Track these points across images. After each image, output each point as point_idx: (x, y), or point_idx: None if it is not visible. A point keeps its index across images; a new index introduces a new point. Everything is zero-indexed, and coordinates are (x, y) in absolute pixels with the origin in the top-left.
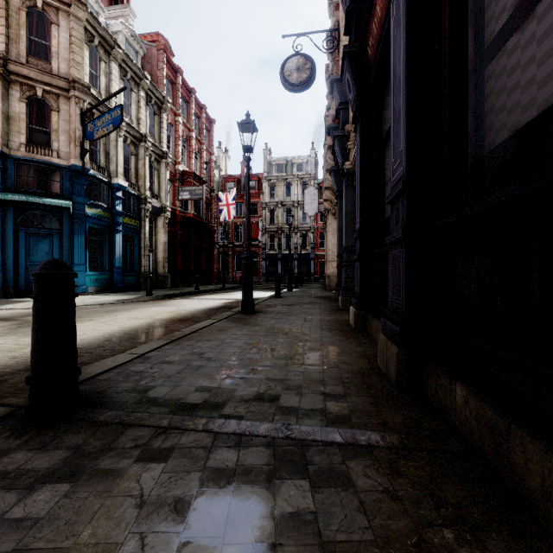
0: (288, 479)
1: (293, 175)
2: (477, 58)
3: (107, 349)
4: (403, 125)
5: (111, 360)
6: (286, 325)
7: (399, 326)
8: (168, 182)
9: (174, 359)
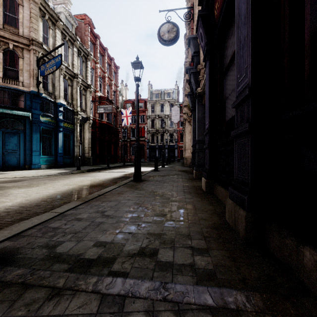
0: None
1: (165, 100)
2: None
3: (41, 207)
4: (249, 47)
5: (37, 218)
6: (161, 189)
7: (246, 195)
8: (91, 102)
9: (83, 217)
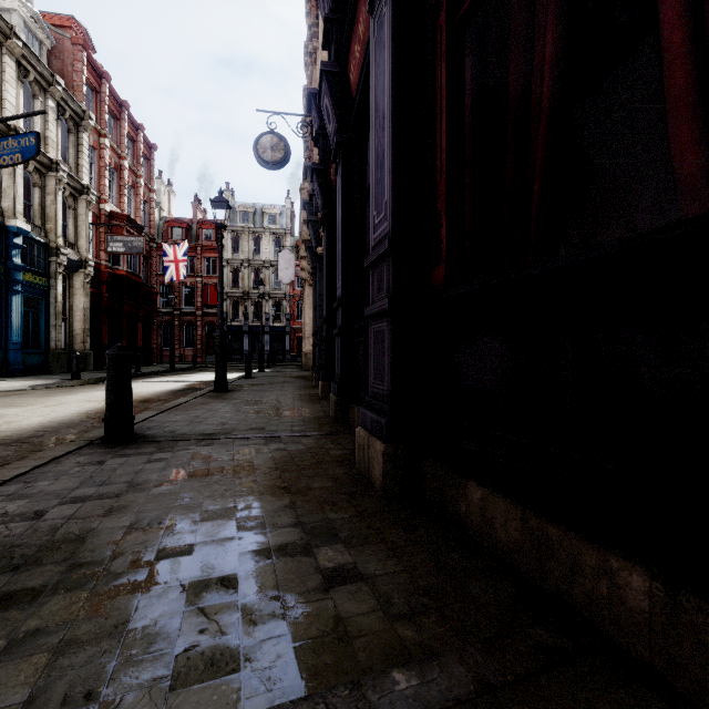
0: (274, 444)
1: (263, 228)
2: None
3: (94, 422)
4: (340, 265)
5: None
6: (263, 398)
7: (337, 385)
8: (90, 227)
9: (177, 420)
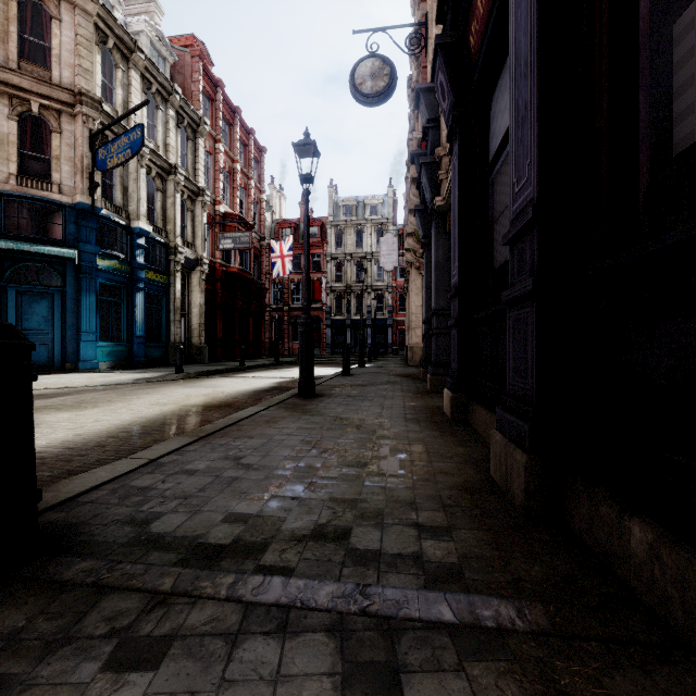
0: None
1: (365, 220)
2: (652, 15)
3: (109, 450)
4: (533, 125)
5: (105, 470)
6: (358, 414)
7: (528, 422)
8: (205, 227)
9: (198, 468)
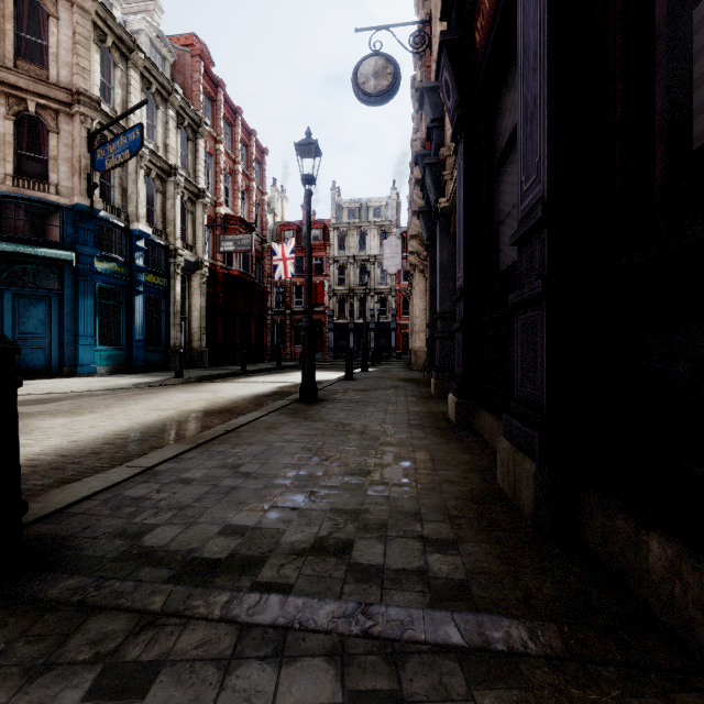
0: None
1: (369, 222)
2: (669, 3)
3: (104, 457)
4: (543, 120)
5: (98, 479)
6: (361, 420)
7: (537, 429)
8: (205, 229)
9: (195, 476)
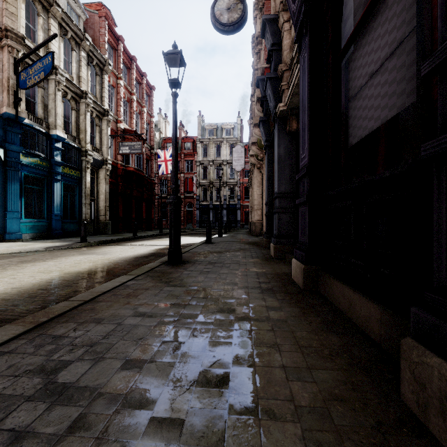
0: None
1: (222, 138)
2: None
3: None
4: None
5: None
6: (217, 283)
7: None
8: (109, 138)
9: None
